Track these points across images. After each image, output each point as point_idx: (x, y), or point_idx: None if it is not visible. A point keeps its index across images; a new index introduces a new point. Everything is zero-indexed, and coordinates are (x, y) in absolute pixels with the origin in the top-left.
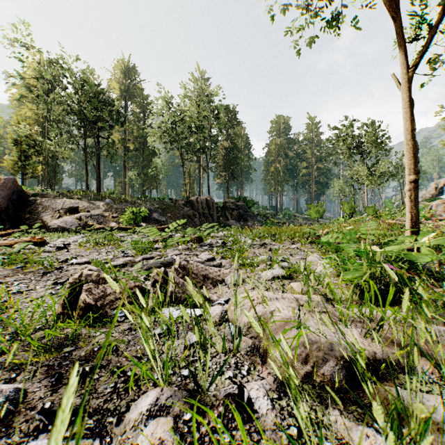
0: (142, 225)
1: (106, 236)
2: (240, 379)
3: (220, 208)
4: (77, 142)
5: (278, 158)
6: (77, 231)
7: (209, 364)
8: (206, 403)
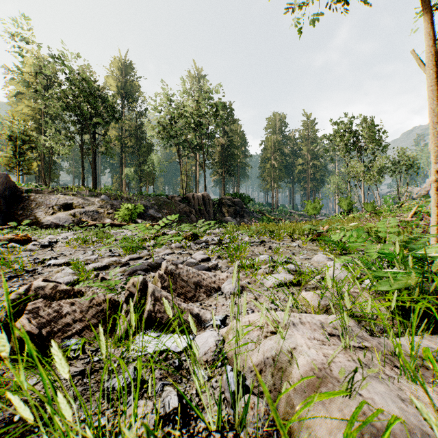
0: (138, 222)
1: (98, 232)
2: None
3: (217, 204)
4: (73, 138)
5: (274, 155)
6: (70, 227)
7: None
8: None
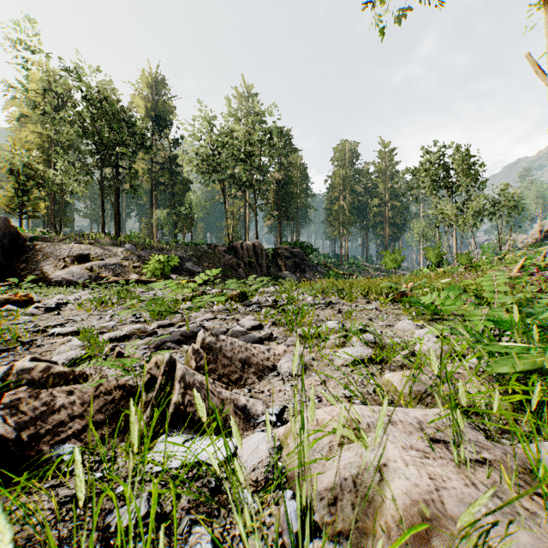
0: (172, 277)
1: (121, 291)
2: None
3: (271, 256)
4: (90, 172)
5: (343, 193)
6: (85, 285)
7: None
8: None
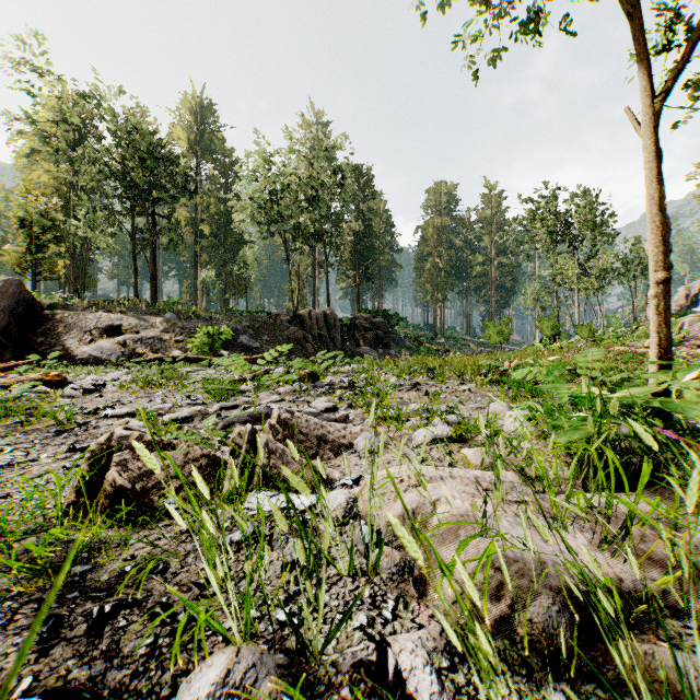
0: (223, 354)
1: (165, 371)
2: (380, 628)
3: (347, 327)
4: (120, 222)
5: (438, 248)
6: (119, 363)
7: (325, 599)
8: (319, 679)
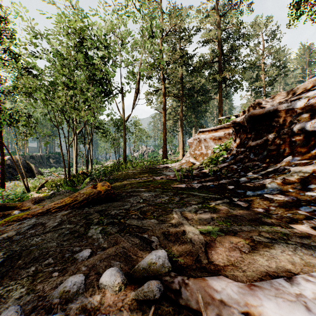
0: None
1: None
2: None
3: (47, 158)
4: None
5: None
6: None
7: None
8: None
